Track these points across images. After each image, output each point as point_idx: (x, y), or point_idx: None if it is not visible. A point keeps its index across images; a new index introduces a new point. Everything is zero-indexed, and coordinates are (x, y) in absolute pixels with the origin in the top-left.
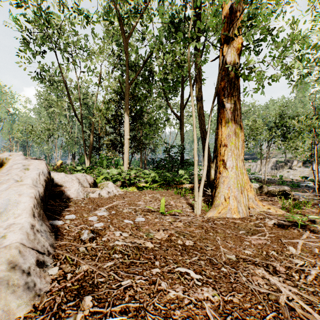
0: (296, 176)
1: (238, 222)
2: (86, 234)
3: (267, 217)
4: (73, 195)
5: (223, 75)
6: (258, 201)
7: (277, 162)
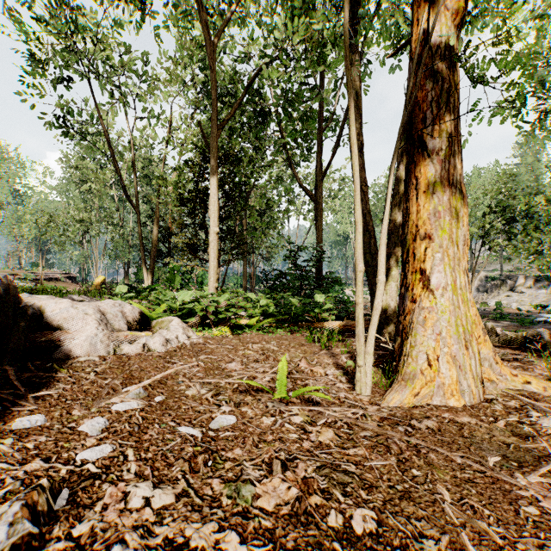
0: (524, 304)
1: (468, 422)
2: (4, 524)
3: (529, 404)
4: (81, 349)
5: (424, 70)
6: (501, 364)
7: (487, 279)
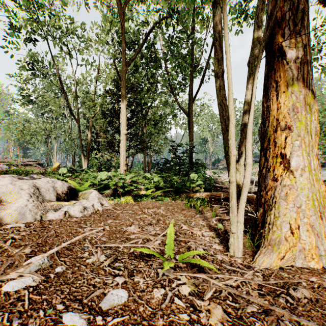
0: None
1: None
2: None
3: None
4: (11, 218)
5: None
6: None
7: None
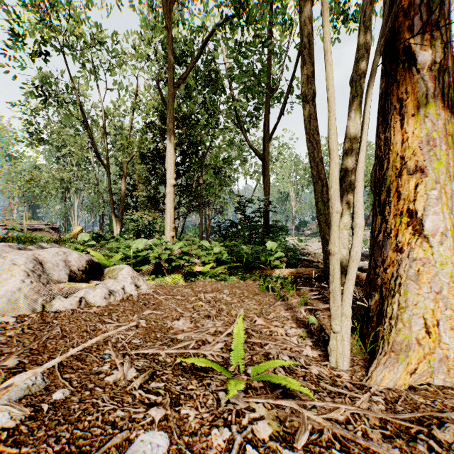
0: None
1: None
2: None
3: None
4: None
5: None
6: None
7: None
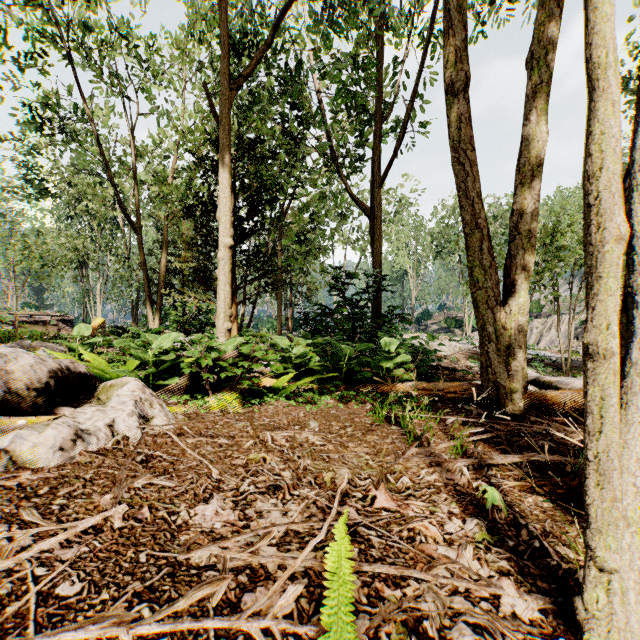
0: None
1: None
2: None
3: None
4: None
5: None
6: None
7: (577, 323)
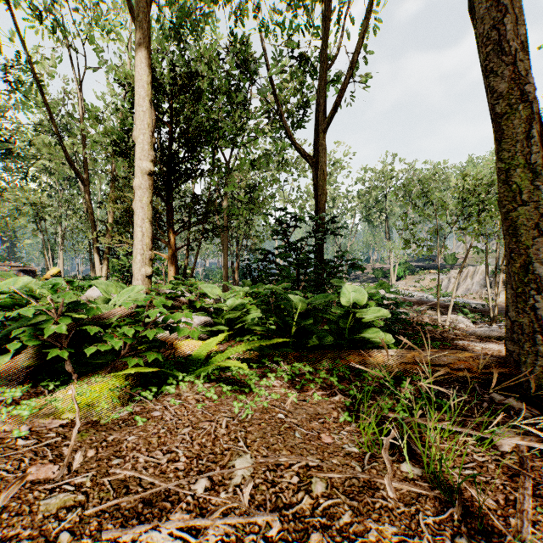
0: None
1: None
2: None
3: None
4: None
5: None
6: None
7: (489, 273)
